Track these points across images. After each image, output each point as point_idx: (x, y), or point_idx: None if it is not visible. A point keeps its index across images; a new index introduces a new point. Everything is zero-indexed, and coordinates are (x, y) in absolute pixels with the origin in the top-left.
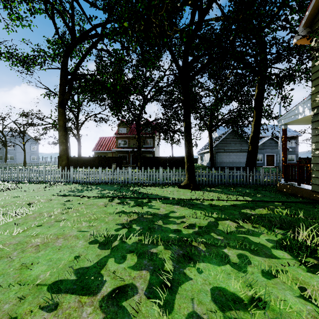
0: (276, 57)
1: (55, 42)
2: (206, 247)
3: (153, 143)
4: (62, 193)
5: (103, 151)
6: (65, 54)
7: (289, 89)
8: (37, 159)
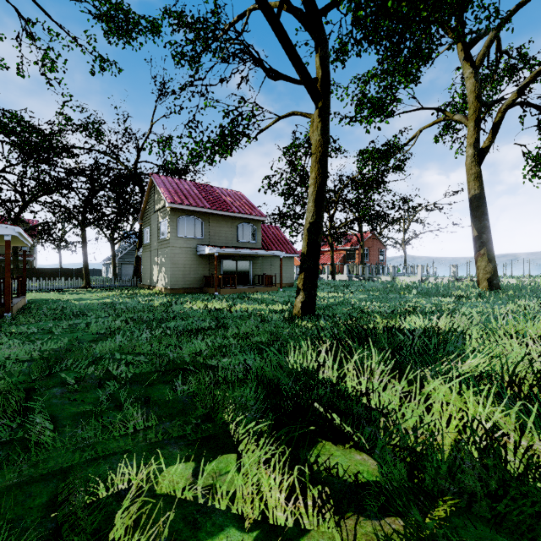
0: None
1: None
2: (90, 293)
3: (30, 250)
4: None
5: None
6: None
7: None
8: None
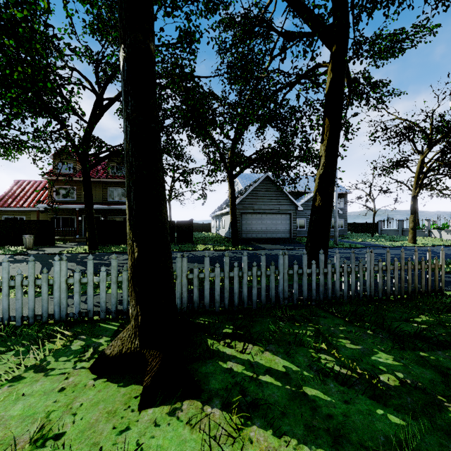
0: None
1: None
2: None
3: None
4: None
5: (20, 208)
6: None
7: (352, 114)
8: None
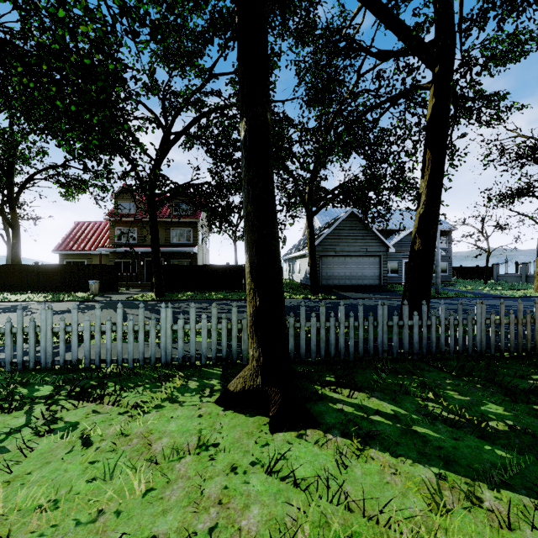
0: None
1: None
2: None
3: (193, 237)
4: None
5: (81, 252)
6: None
7: (459, 135)
8: None
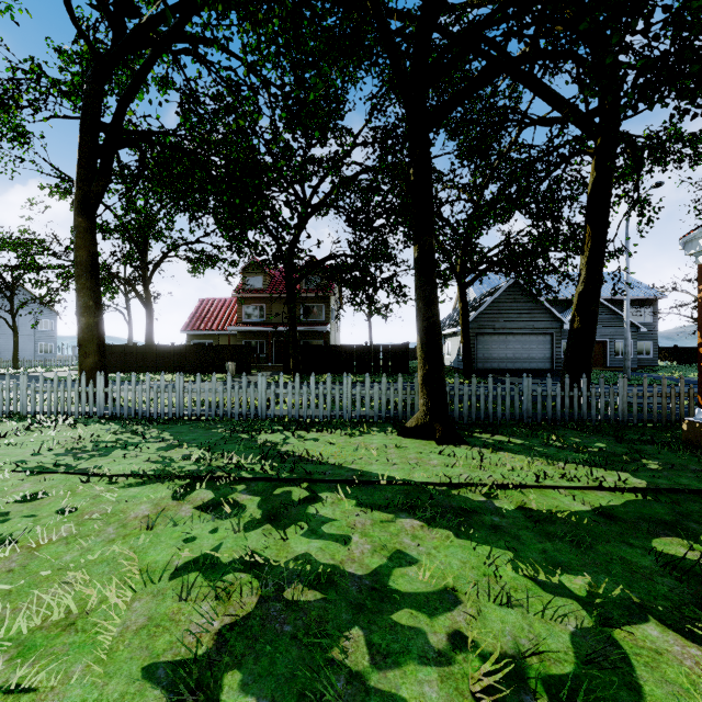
0: (657, 79)
1: (76, 55)
2: None
3: (326, 314)
4: (36, 461)
5: (208, 331)
6: (92, 75)
7: (652, 185)
8: (53, 351)
